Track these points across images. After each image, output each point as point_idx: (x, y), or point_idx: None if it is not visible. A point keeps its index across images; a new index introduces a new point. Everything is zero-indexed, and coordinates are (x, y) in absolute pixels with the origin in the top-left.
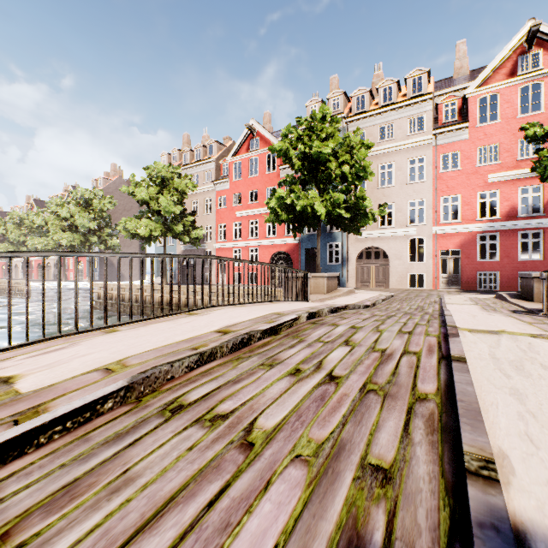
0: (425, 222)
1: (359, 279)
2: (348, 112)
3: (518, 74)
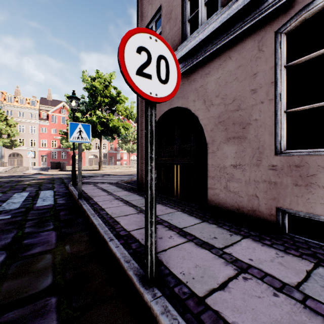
0: (36, 146)
1: (10, 164)
2: (4, 100)
3: (61, 113)
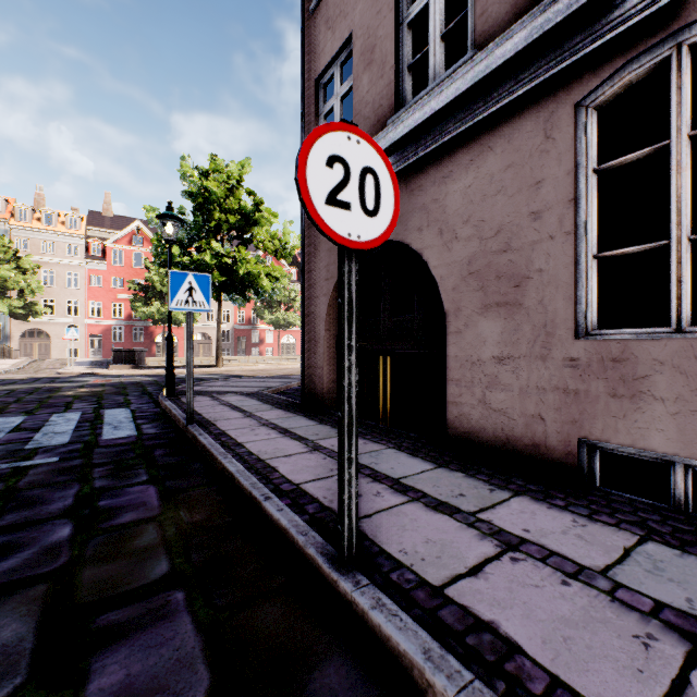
0: (80, 315)
1: (23, 353)
2: (11, 217)
3: (133, 245)
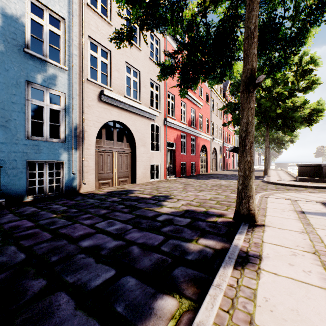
0: (161, 110)
1: (97, 174)
2: None
3: None
